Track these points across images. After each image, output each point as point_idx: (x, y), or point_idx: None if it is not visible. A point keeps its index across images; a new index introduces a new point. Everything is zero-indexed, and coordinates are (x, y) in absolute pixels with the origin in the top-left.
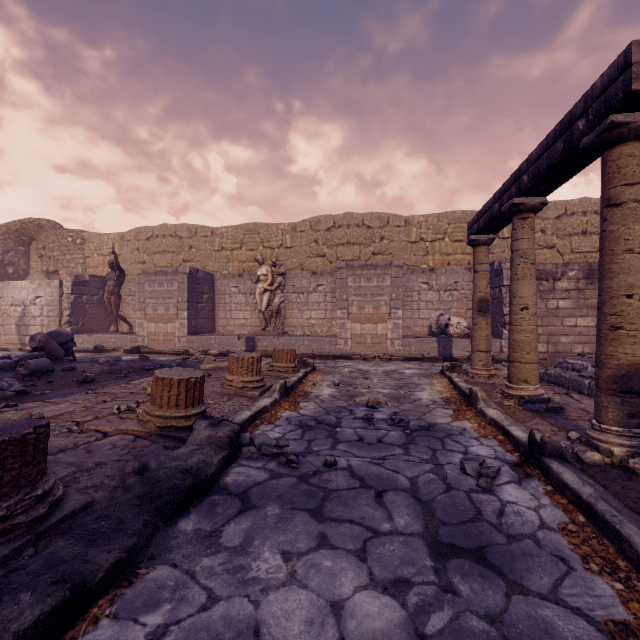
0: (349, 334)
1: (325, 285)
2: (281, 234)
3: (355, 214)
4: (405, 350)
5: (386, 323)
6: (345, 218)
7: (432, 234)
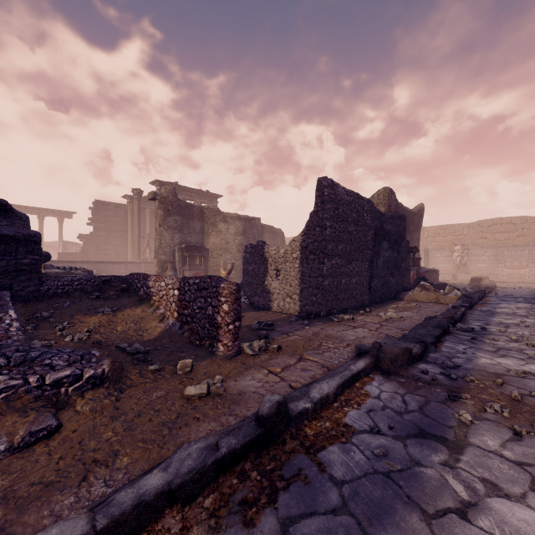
0: (505, 273)
1: (489, 252)
2: (461, 229)
3: (505, 218)
4: None
5: (525, 269)
6: (499, 220)
7: None
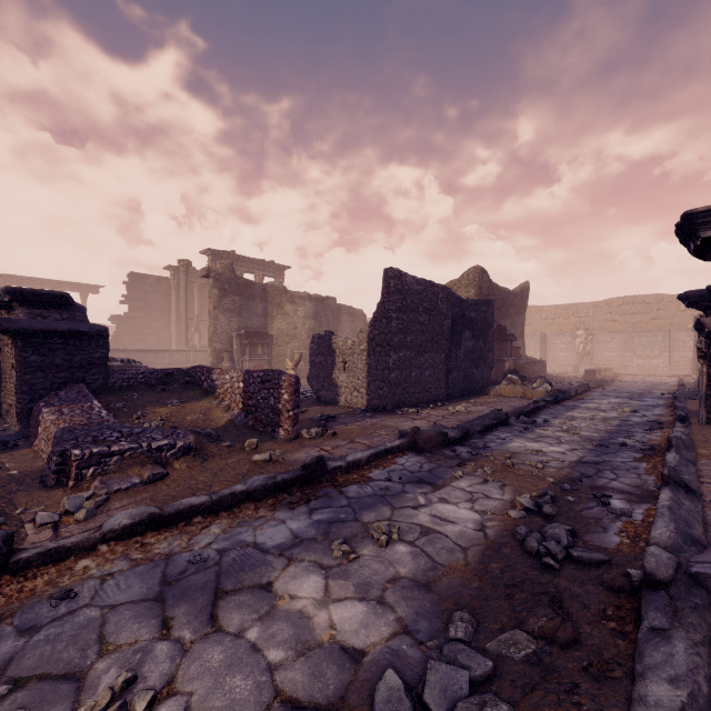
0: (635, 364)
1: (618, 339)
2: (586, 309)
3: (638, 297)
4: (670, 373)
5: (658, 359)
6: (631, 299)
7: None
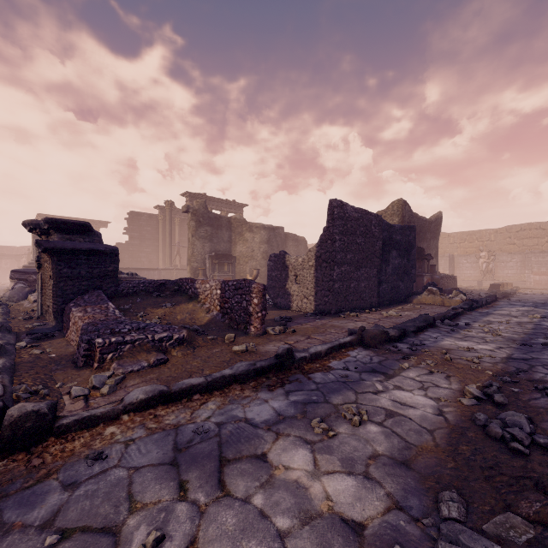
0: (532, 280)
1: (516, 259)
2: (488, 235)
3: (534, 223)
4: None
5: None
6: (528, 226)
7: None
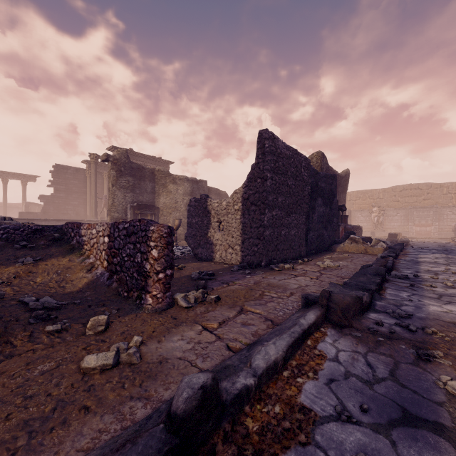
0: (414, 231)
1: (400, 213)
2: (377, 193)
3: (414, 184)
4: (439, 236)
5: (430, 227)
6: (409, 186)
7: (454, 191)
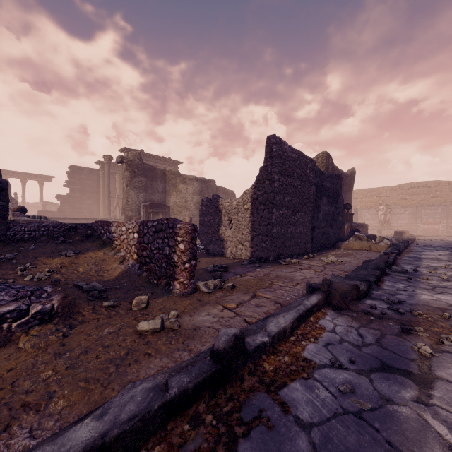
0: (421, 229)
1: (408, 211)
2: (384, 191)
3: (422, 182)
4: (447, 234)
5: (438, 225)
6: (416, 184)
7: None
